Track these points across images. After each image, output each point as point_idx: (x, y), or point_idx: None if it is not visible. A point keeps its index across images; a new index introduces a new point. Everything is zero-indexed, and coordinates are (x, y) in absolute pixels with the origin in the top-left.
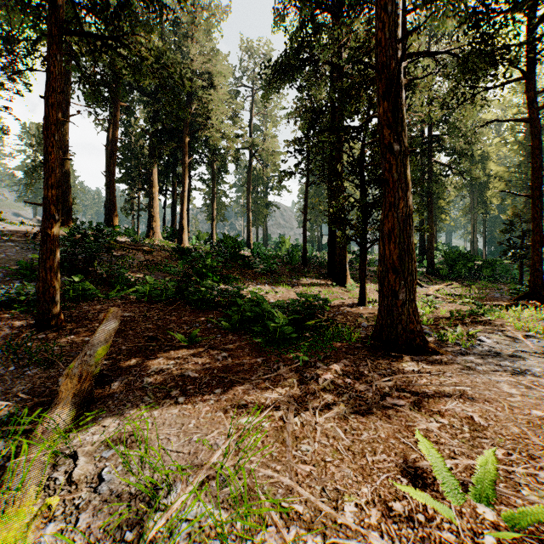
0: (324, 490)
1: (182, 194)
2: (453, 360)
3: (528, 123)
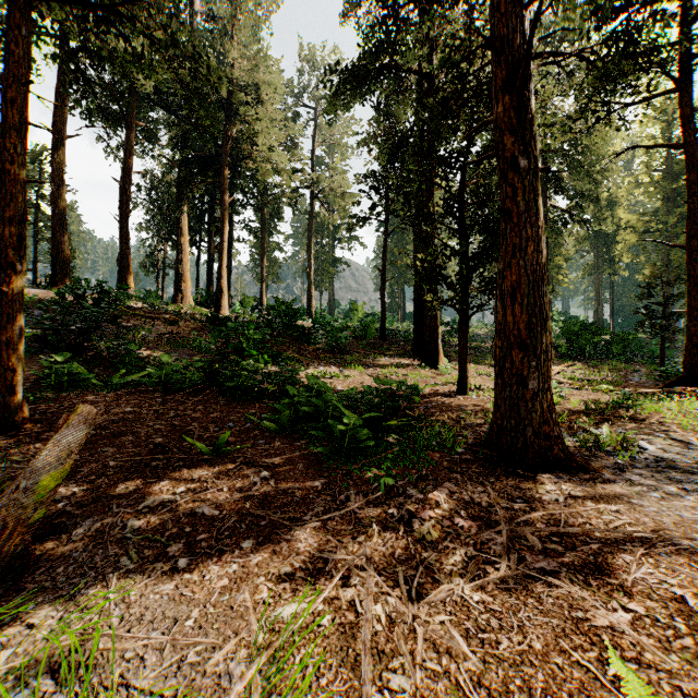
0: None
1: (220, 245)
2: (612, 482)
3: (667, 159)
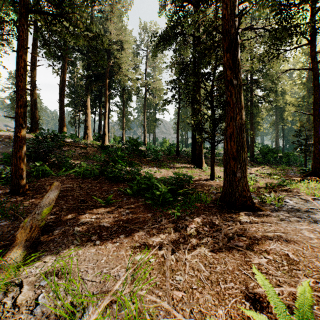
0: (192, 312)
1: (104, 113)
2: (271, 215)
3: (308, 72)
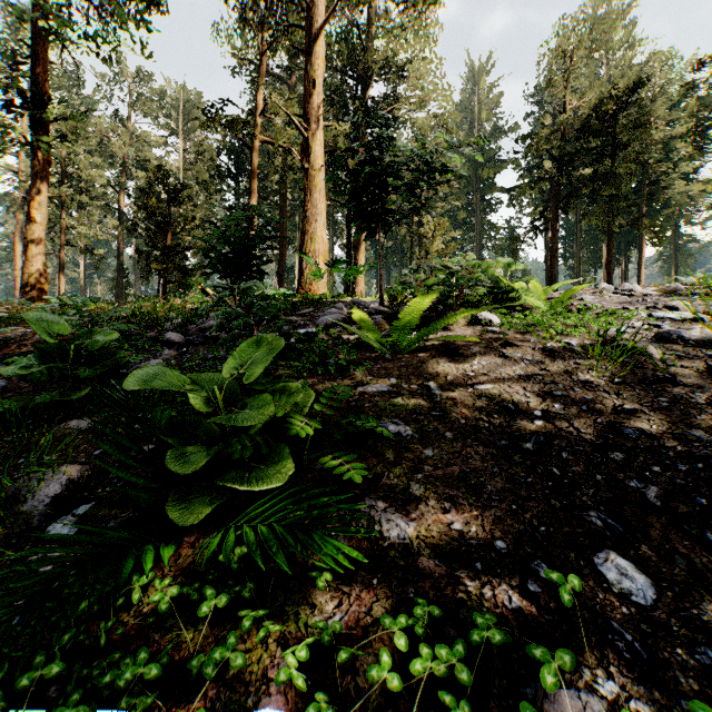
0: None
1: (639, 260)
2: None
3: None
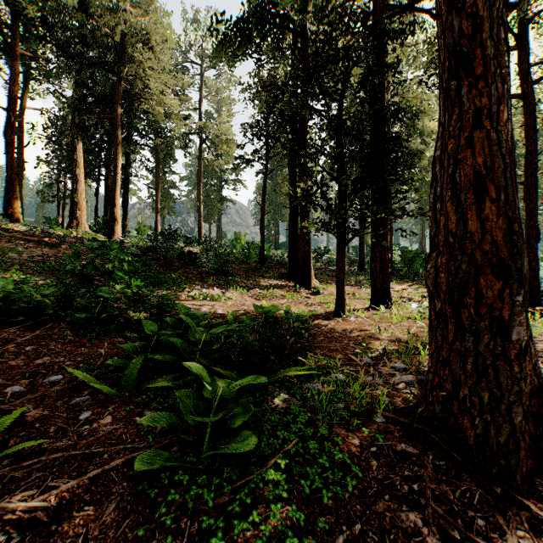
0: None
1: (114, 176)
2: None
3: None
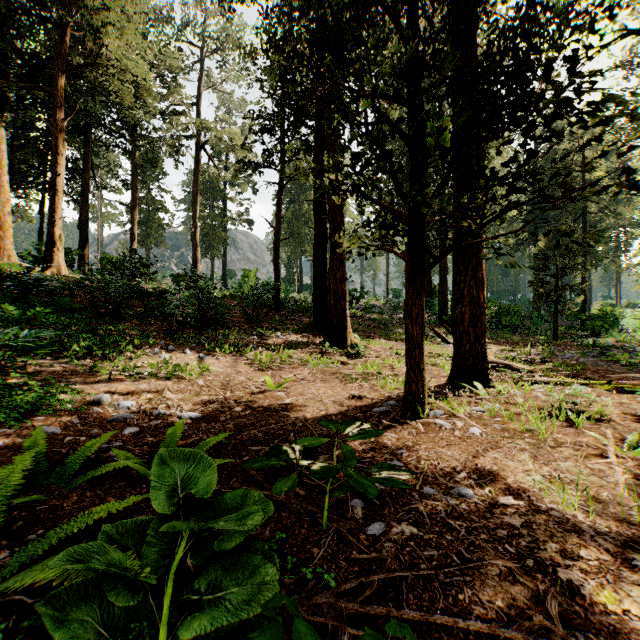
0: None
1: (52, 179)
2: None
3: None
